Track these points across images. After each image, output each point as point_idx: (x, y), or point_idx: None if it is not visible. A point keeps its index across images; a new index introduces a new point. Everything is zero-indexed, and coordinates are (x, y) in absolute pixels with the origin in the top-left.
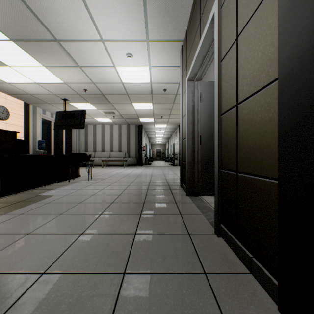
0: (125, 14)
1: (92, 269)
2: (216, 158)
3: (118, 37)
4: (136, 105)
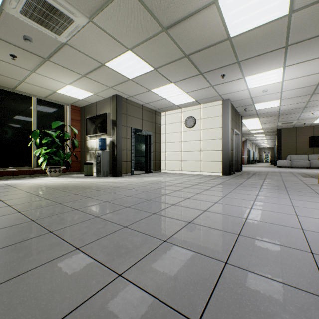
0: (262, 100)
1: (261, 172)
2: (240, 159)
3: (269, 95)
4: (278, 1)
